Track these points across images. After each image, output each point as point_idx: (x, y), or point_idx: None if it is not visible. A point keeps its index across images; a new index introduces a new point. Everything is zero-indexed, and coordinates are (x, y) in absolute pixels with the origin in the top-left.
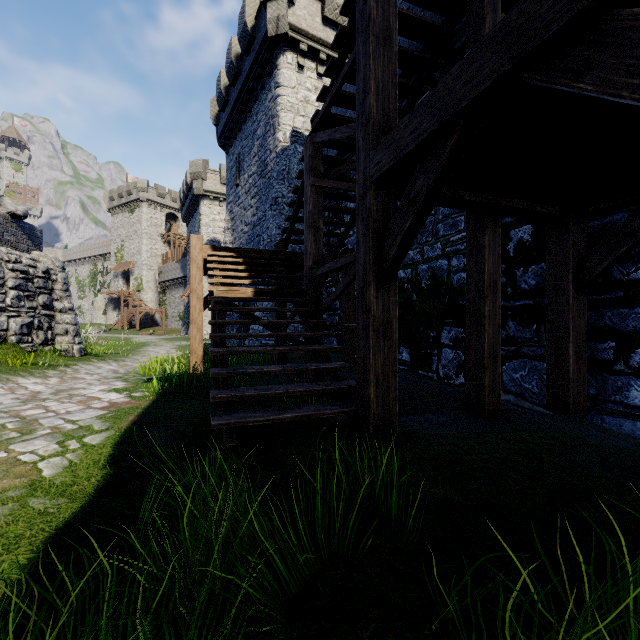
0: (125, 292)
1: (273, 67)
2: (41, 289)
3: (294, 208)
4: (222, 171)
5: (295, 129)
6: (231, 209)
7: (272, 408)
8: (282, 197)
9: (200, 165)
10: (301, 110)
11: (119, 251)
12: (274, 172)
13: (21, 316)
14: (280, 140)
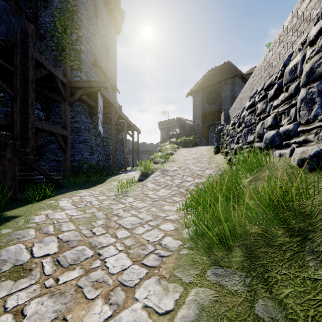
0: None
1: None
2: None
3: None
4: None
5: None
6: None
7: (46, 181)
8: None
9: None
10: None
11: None
12: None
13: None
14: None
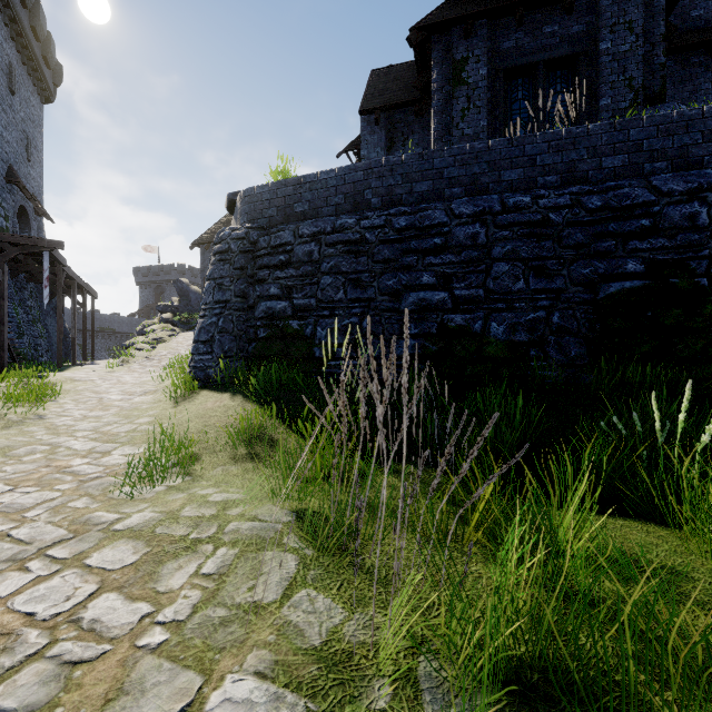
0: None
1: None
2: None
3: None
4: None
5: None
6: None
7: None
8: None
9: None
10: None
11: None
12: None
13: None
14: None
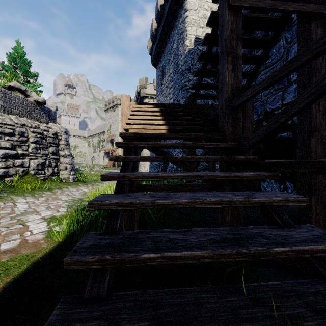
0: (111, 149)
1: (182, 1)
2: (51, 144)
3: (203, 60)
4: (155, 82)
5: (197, 36)
6: (158, 99)
7: None
8: (188, 81)
9: (143, 80)
10: (201, 24)
11: (109, 130)
12: (183, 66)
13: (38, 159)
14: (187, 45)
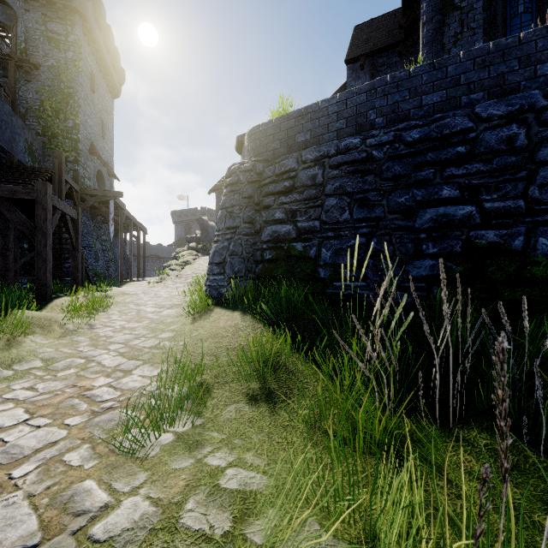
0: None
1: None
2: None
3: None
4: None
5: None
6: None
7: None
8: None
9: None
10: None
11: None
12: None
13: None
14: None
